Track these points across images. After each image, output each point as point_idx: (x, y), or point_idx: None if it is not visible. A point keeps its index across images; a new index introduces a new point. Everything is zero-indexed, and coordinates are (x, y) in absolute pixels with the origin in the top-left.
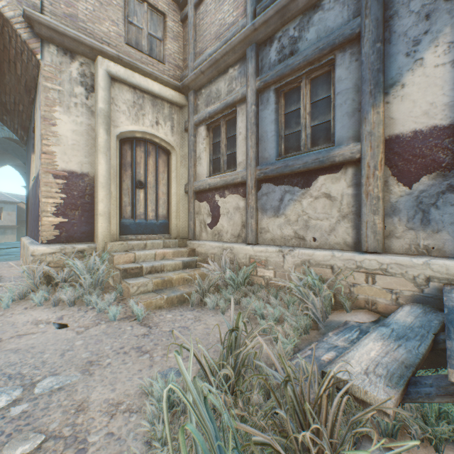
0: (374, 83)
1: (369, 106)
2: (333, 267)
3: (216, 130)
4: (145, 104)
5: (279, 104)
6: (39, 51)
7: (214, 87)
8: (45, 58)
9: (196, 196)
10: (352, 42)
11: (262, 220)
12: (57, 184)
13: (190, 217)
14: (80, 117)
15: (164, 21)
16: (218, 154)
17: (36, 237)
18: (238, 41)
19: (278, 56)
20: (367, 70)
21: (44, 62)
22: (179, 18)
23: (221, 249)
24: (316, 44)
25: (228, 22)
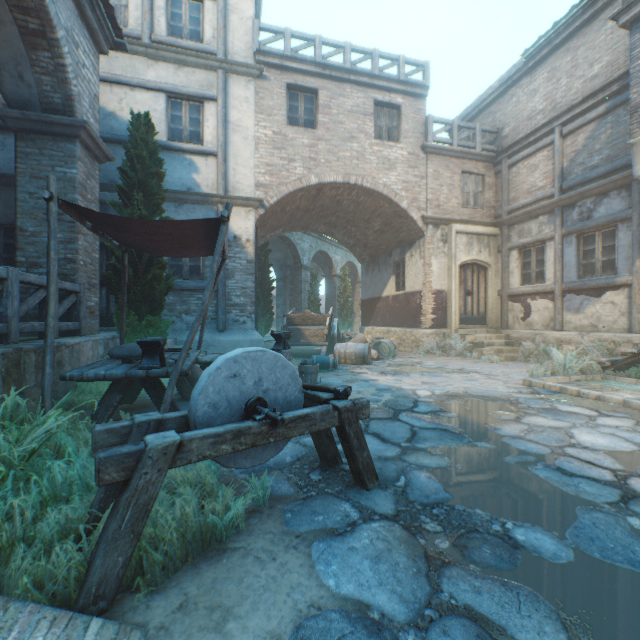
0: (637, 246)
1: (635, 258)
2: (613, 342)
3: (526, 253)
4: (473, 242)
5: (579, 244)
6: (425, 231)
7: (525, 226)
8: (427, 233)
9: (509, 299)
10: (627, 220)
11: (566, 316)
12: (431, 298)
13: (503, 313)
14: (440, 259)
15: (482, 179)
16: (528, 270)
17: (409, 326)
18: (547, 204)
19: (578, 217)
20: (633, 239)
21: (427, 236)
22: (492, 172)
23: (533, 334)
24: (604, 218)
25: (538, 185)
